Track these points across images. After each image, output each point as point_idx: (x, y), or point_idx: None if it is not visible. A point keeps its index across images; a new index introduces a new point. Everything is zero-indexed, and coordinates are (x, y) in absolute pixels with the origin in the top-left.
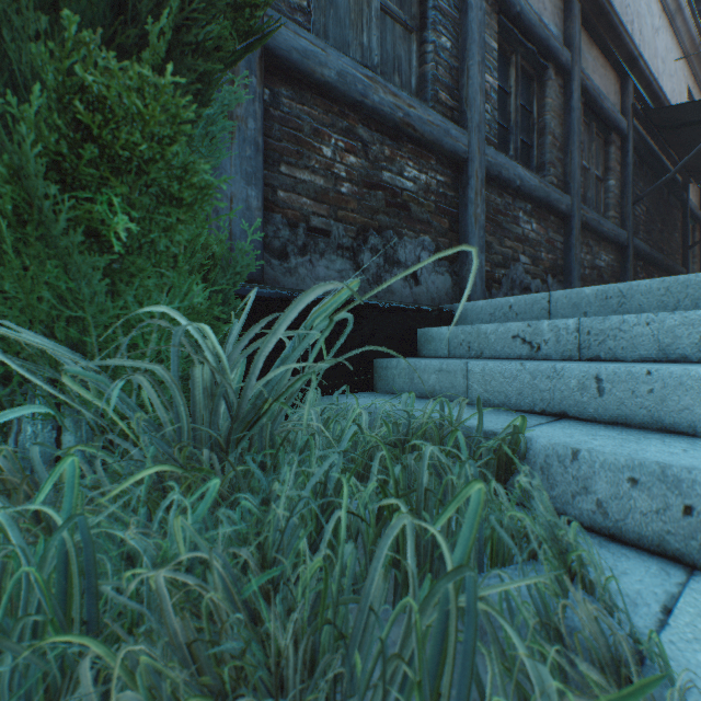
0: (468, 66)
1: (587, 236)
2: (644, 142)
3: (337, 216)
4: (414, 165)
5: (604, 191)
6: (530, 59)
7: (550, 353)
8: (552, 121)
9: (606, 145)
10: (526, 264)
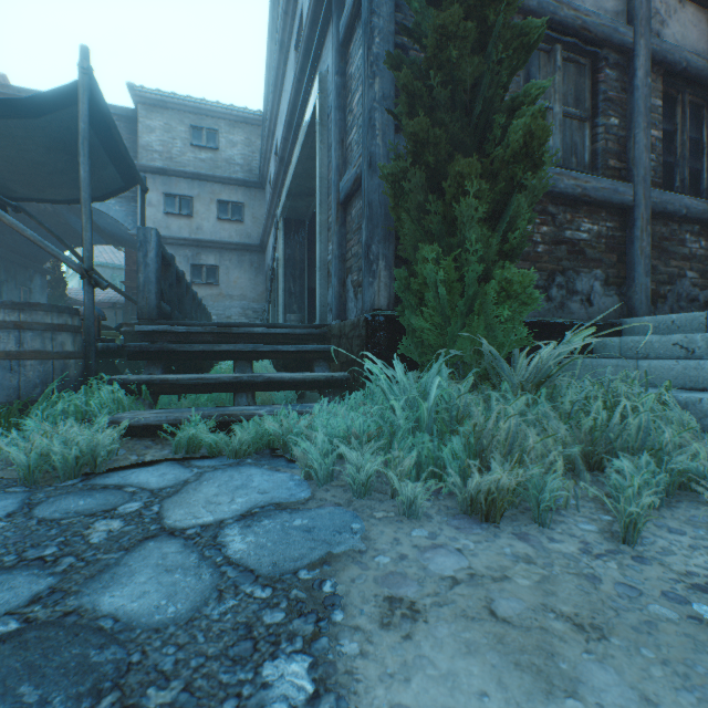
0: (633, 134)
1: None
2: None
3: (535, 267)
4: (588, 221)
5: None
6: (698, 95)
7: (701, 355)
8: None
9: None
10: (693, 278)
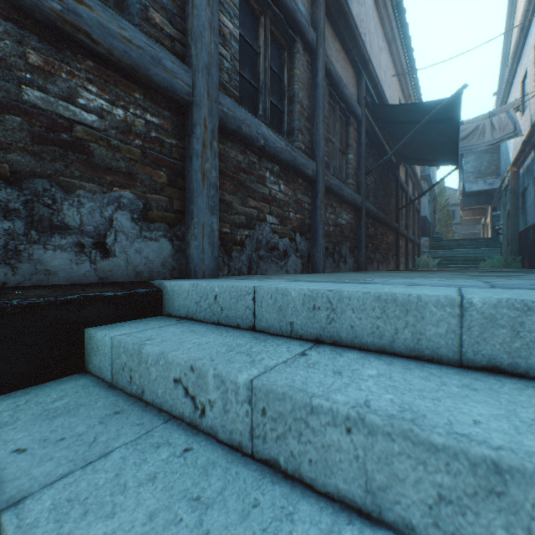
0: None
1: (332, 198)
2: (373, 130)
3: None
4: (101, 92)
5: (345, 162)
6: (280, 27)
7: (217, 426)
8: (301, 91)
9: (347, 125)
10: (274, 224)
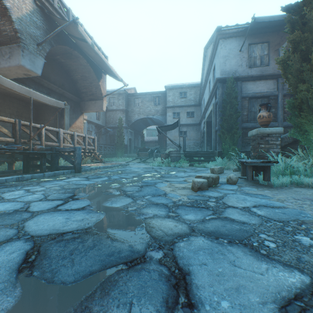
0: (277, 112)
1: None
2: None
3: None
4: None
5: None
6: None
7: None
8: None
9: None
10: None
